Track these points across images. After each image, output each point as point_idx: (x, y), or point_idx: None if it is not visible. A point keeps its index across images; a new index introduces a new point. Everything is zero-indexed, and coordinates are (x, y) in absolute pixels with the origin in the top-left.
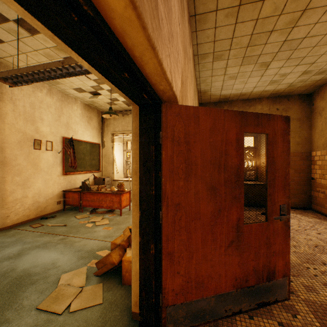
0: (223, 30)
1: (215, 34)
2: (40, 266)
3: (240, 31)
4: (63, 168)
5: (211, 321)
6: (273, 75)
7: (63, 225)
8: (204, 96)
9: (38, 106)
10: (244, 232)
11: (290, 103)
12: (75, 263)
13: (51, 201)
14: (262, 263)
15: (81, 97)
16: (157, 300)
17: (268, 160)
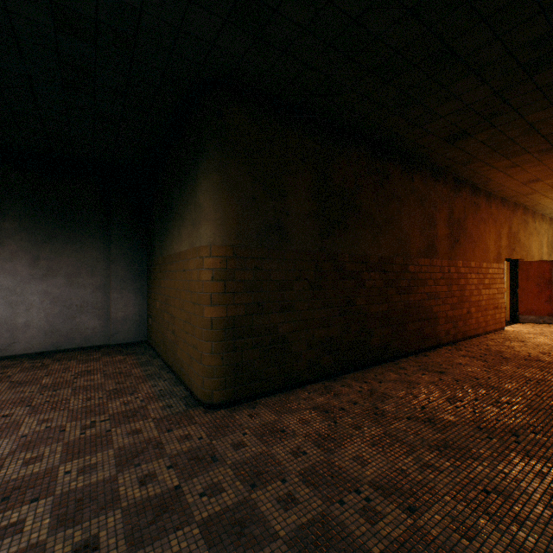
0: None
1: None
2: None
3: None
4: None
5: (536, 323)
6: None
7: None
8: None
9: None
10: (552, 299)
11: None
12: None
13: None
14: None
15: None
16: (515, 314)
17: None
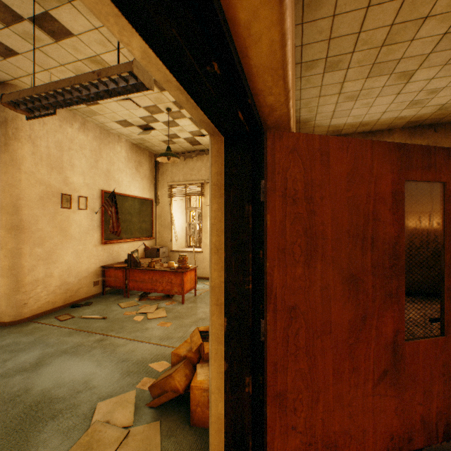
0: (346, 20)
1: (333, 27)
2: (66, 387)
3: (373, 20)
4: (102, 234)
5: None
6: (416, 92)
7: (101, 318)
8: (304, 128)
9: (67, 146)
10: (406, 355)
11: (438, 136)
12: (118, 382)
13: (85, 281)
14: (436, 409)
15: (127, 134)
16: None
17: (446, 229)
